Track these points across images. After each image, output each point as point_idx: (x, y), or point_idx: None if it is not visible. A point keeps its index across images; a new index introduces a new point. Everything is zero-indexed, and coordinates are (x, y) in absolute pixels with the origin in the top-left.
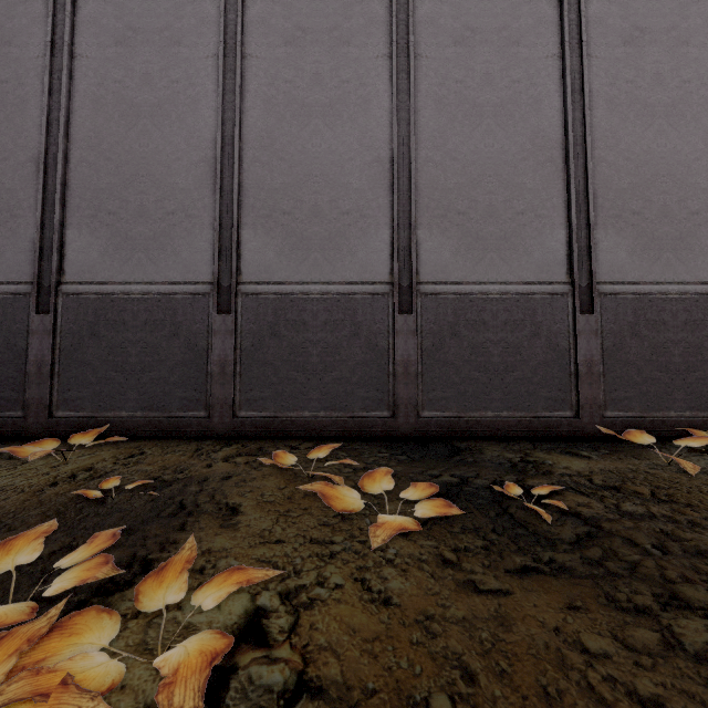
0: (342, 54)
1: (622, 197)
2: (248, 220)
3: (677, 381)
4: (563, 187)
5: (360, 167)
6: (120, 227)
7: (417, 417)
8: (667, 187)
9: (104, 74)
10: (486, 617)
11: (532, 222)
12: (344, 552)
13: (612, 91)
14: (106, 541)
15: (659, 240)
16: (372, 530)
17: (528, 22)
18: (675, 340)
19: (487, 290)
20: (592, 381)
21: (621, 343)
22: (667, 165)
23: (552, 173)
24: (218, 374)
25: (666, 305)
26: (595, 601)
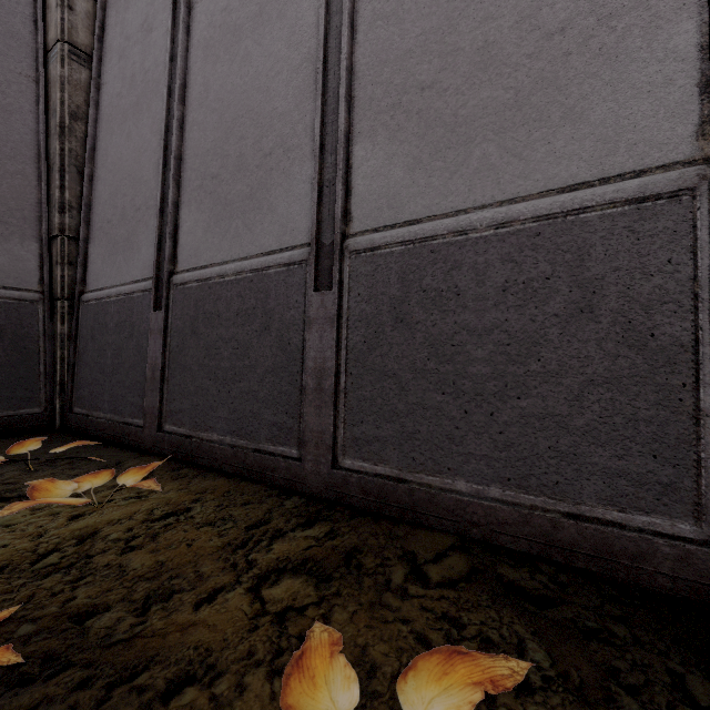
0: None
1: None
2: (363, 126)
3: None
4: None
5: None
6: (220, 192)
7: None
8: None
9: (213, 10)
10: None
11: None
12: None
13: None
14: None
15: None
16: None
17: None
18: None
19: None
20: None
21: None
22: None
23: None
24: (313, 390)
25: None
26: None
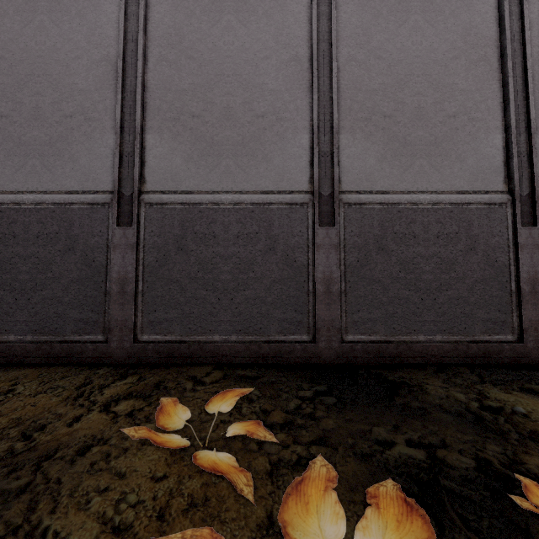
0: None
1: None
2: (153, 124)
3: None
4: (498, 88)
5: (276, 66)
6: (12, 131)
7: (340, 341)
8: None
9: None
10: None
11: (465, 126)
12: None
13: None
14: None
15: None
16: None
17: None
18: None
19: (417, 199)
20: (536, 300)
21: None
22: None
23: (486, 72)
24: (117, 293)
25: None
26: None
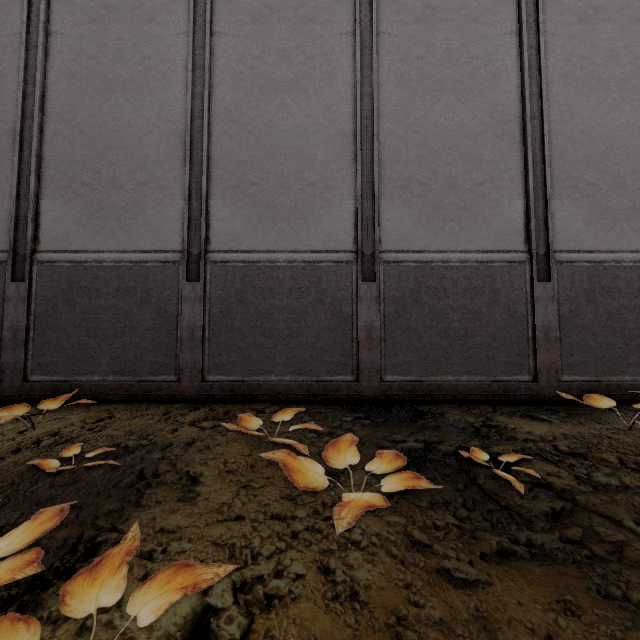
0: (307, 31)
1: (577, 169)
2: (217, 191)
3: (631, 346)
4: (521, 159)
5: (324, 140)
6: (93, 197)
7: (380, 381)
8: (621, 159)
9: (78, 51)
10: (466, 619)
11: (491, 193)
12: (307, 532)
13: (567, 66)
14: (49, 522)
15: (614, 210)
16: (336, 510)
17: (486, 1)
18: (629, 306)
19: (447, 258)
20: (549, 346)
21: (577, 309)
22: (621, 138)
23: (510, 145)
24: (187, 339)
25: (620, 273)
26: (586, 596)
